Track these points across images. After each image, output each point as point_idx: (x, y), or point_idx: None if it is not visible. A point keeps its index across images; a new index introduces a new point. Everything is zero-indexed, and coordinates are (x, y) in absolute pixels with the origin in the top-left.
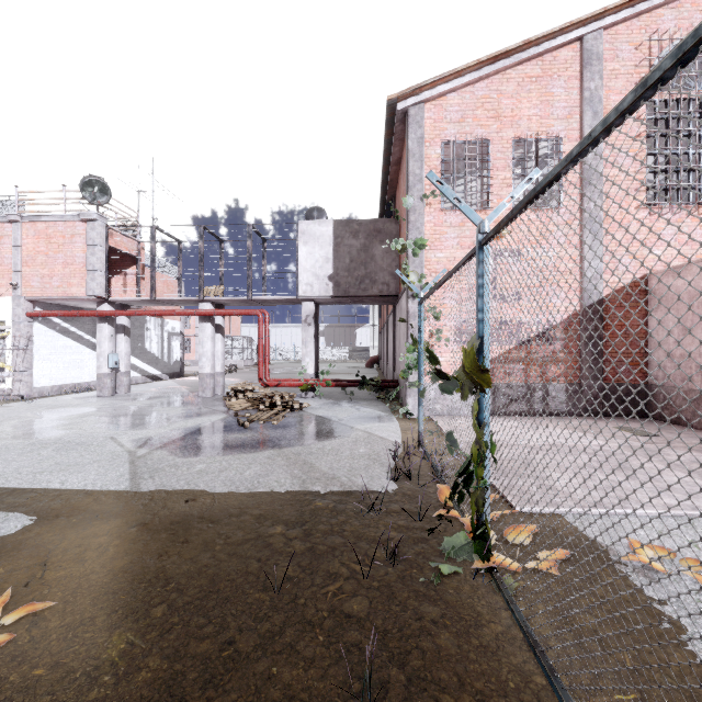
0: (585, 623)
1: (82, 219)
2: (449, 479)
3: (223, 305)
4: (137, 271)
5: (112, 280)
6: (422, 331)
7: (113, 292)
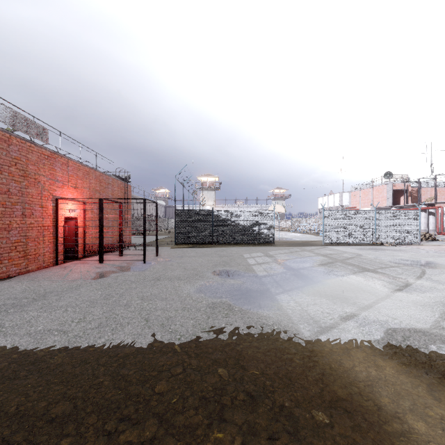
0: (357, 237)
1: (385, 184)
2: (390, 241)
3: (433, 204)
4: (406, 194)
5: (400, 198)
6: (419, 217)
7: (400, 202)
